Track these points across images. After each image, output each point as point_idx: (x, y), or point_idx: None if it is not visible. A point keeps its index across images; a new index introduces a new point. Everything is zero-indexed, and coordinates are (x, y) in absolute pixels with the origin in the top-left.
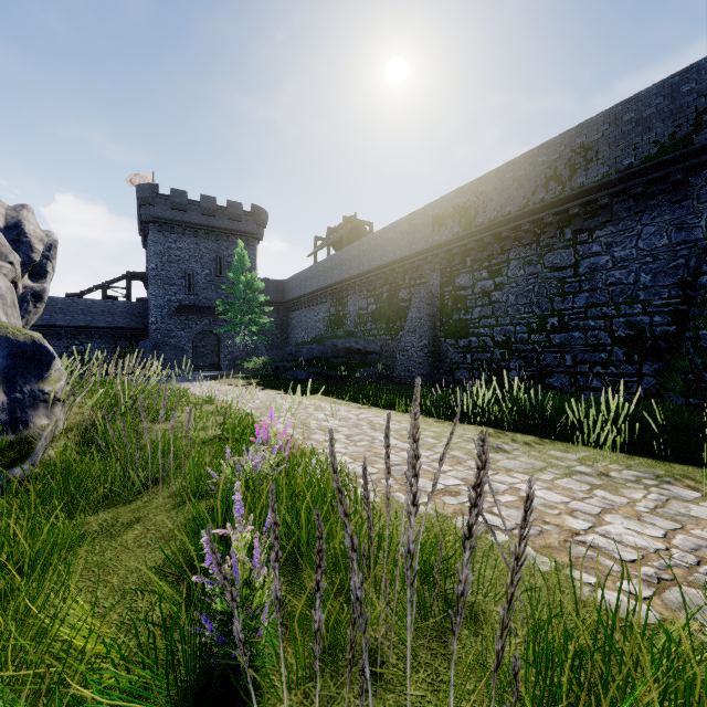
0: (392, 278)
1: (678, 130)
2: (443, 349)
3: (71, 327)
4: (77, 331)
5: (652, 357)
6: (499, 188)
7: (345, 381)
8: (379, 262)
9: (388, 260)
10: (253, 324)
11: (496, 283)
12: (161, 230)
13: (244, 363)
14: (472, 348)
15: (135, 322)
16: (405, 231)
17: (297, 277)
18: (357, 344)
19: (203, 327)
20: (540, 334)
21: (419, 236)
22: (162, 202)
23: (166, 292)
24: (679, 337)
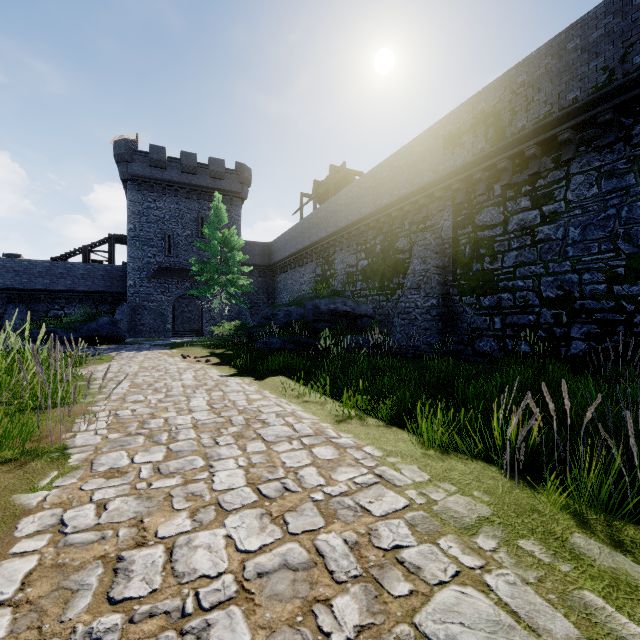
0: (387, 226)
1: None
2: (457, 311)
3: (50, 291)
4: (57, 296)
5: None
6: (555, 68)
7: (328, 352)
8: (371, 207)
9: (382, 203)
10: (229, 285)
11: (545, 213)
12: (140, 189)
13: (213, 329)
14: (503, 308)
15: (116, 285)
16: (405, 163)
17: (282, 238)
18: (344, 305)
19: (184, 291)
20: (633, 283)
21: (423, 167)
22: (141, 159)
23: (145, 253)
24: None
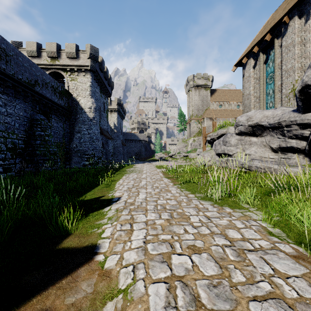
0: None
1: (32, 81)
2: None
3: None
4: None
5: (19, 156)
6: None
7: None
8: None
9: None
10: None
11: None
12: None
13: None
14: None
15: None
16: None
17: None
18: None
19: None
20: None
21: None
22: None
23: None
24: (27, 149)
